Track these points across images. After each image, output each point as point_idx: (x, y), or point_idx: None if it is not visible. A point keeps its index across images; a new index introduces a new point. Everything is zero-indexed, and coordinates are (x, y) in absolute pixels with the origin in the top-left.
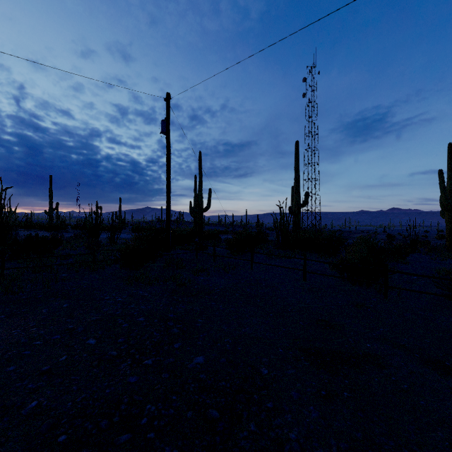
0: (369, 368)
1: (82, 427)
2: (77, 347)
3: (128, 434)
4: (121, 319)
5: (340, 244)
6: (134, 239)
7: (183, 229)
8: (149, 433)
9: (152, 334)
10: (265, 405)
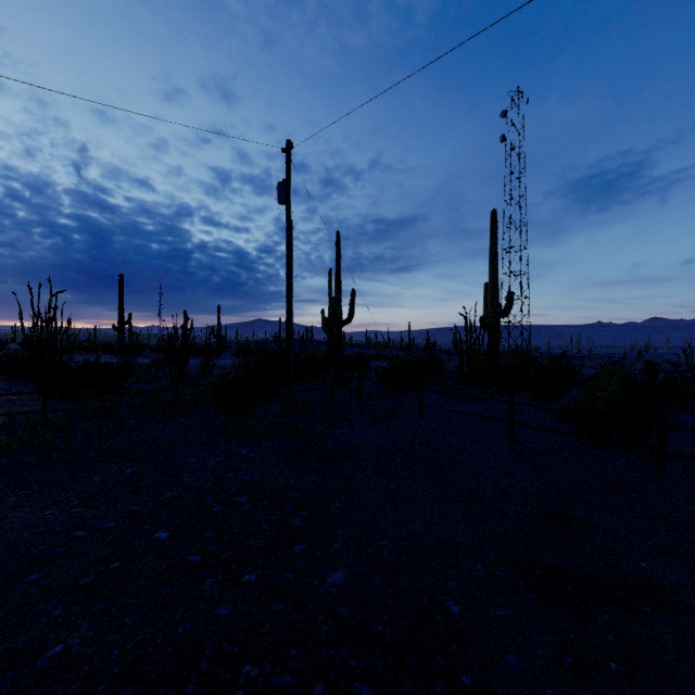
0: (651, 612)
1: None
2: (139, 543)
3: None
4: (211, 498)
5: (569, 378)
6: (237, 368)
7: (312, 353)
8: None
9: (260, 526)
10: (459, 681)
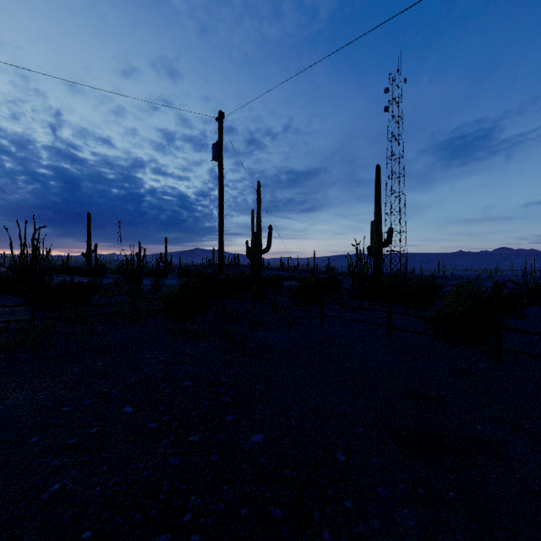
0: (482, 459)
1: (111, 521)
2: (111, 415)
3: (167, 534)
4: (163, 383)
5: (434, 293)
6: (181, 286)
7: (239, 275)
8: (193, 534)
9: (200, 403)
10: (343, 505)
